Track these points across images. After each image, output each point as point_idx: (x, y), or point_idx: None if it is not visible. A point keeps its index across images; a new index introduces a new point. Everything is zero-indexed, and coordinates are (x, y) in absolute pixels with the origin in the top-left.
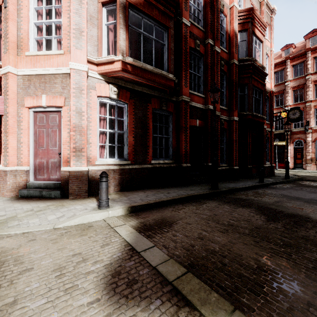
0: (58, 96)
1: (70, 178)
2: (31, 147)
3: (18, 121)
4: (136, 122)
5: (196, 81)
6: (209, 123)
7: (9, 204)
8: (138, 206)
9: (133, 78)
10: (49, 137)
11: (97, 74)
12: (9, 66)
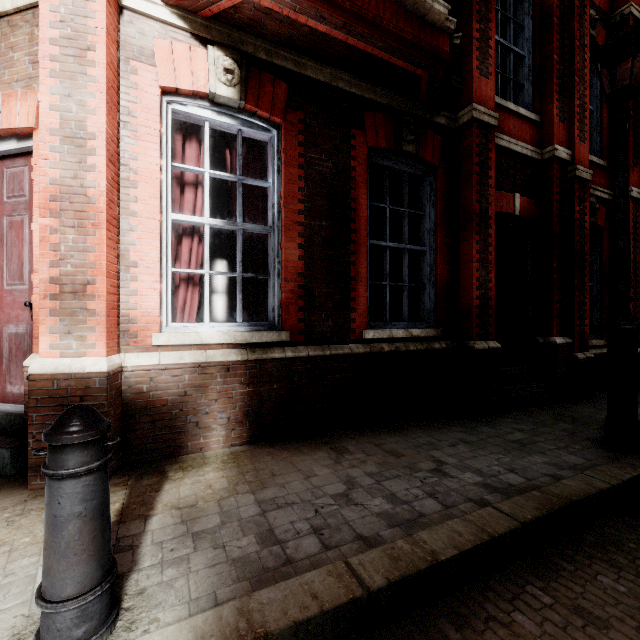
0: (19, 91)
1: (32, 404)
2: None
3: None
4: (310, 193)
5: (511, 71)
6: (555, 204)
7: None
8: (291, 631)
9: (297, 14)
10: (3, 249)
11: (159, 2)
12: None
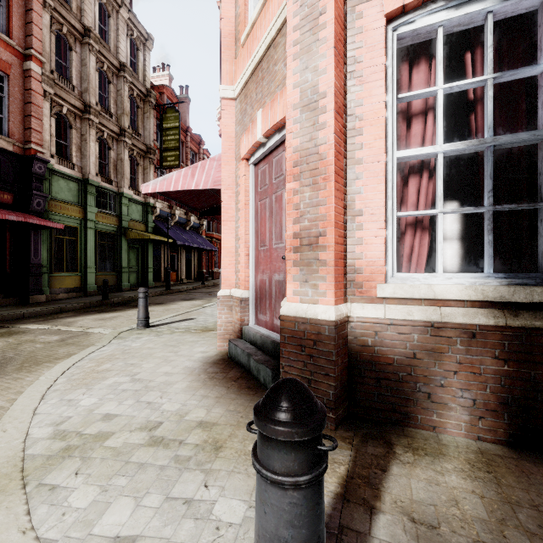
0: (278, 93)
1: (281, 340)
2: (250, 248)
3: (236, 195)
4: None
5: None
6: None
7: (179, 377)
8: None
9: None
10: (272, 219)
11: None
12: (220, 86)
